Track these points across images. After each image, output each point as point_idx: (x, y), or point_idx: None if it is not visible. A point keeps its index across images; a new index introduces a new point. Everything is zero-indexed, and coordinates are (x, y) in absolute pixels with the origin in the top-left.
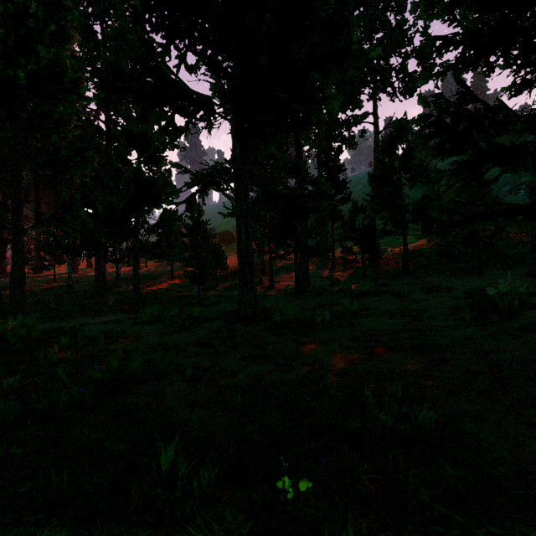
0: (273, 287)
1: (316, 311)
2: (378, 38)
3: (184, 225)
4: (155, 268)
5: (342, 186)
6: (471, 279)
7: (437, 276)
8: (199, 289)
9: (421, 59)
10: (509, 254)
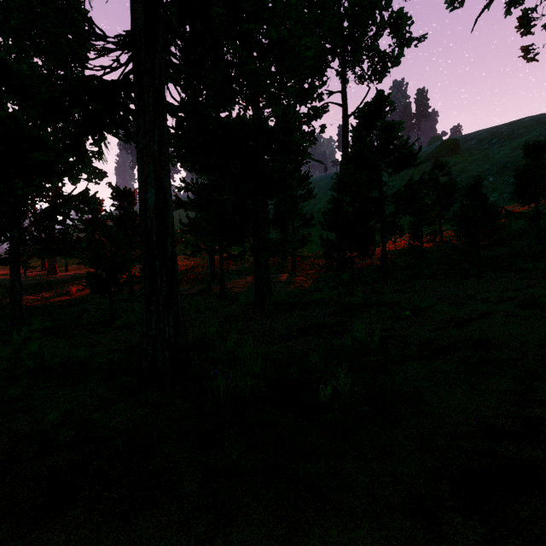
0: (224, 295)
1: (294, 342)
2: (350, 1)
3: (109, 217)
4: (78, 272)
5: (303, 180)
6: (478, 283)
7: (428, 281)
8: (111, 301)
9: (398, 30)
10: (490, 255)
